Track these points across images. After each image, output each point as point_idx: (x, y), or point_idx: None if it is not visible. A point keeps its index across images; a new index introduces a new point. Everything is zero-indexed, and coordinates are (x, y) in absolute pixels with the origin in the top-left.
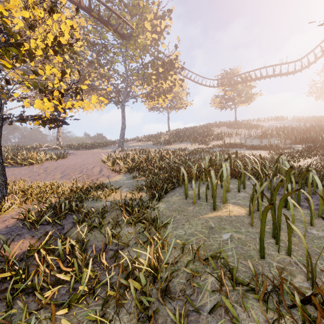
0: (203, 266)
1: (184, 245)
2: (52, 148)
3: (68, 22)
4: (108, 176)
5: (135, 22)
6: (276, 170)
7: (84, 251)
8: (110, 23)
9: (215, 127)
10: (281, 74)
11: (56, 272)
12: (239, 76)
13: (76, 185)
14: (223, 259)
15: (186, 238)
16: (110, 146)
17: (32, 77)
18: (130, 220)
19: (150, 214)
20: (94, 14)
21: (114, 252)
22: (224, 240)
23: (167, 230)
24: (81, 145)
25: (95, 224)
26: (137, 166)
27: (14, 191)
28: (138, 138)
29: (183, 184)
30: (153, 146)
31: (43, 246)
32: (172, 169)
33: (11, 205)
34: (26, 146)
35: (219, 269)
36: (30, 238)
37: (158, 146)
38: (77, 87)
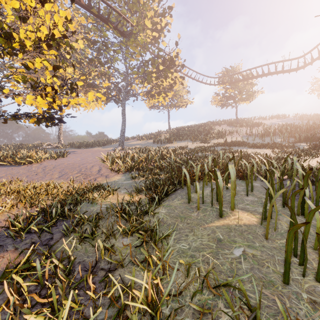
0: (214, 296)
1: (189, 267)
2: (54, 147)
3: (61, 12)
4: (106, 176)
5: (136, 19)
6: (284, 171)
7: (69, 272)
8: (110, 21)
9: (216, 125)
10: (284, 71)
11: (27, 309)
12: (240, 74)
13: (72, 185)
14: (240, 290)
15: (191, 254)
16: (111, 144)
17: (22, 70)
18: (126, 230)
19: (149, 222)
20: (94, 11)
21: (105, 274)
22: (236, 257)
23: (168, 245)
24: (82, 144)
25: (86, 235)
26: (136, 165)
27: (9, 192)
28: (138, 137)
29: (184, 185)
30: (153, 144)
31: (21, 266)
32: (173, 169)
33: (2, 208)
34: (28, 144)
35: (235, 302)
36: (12, 250)
37: (158, 144)
38: (72, 83)
